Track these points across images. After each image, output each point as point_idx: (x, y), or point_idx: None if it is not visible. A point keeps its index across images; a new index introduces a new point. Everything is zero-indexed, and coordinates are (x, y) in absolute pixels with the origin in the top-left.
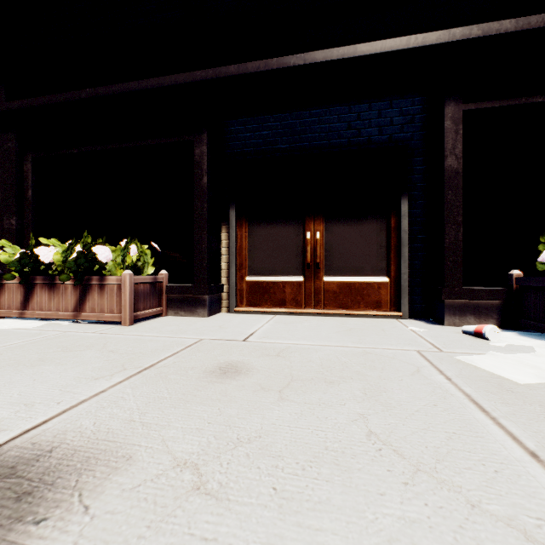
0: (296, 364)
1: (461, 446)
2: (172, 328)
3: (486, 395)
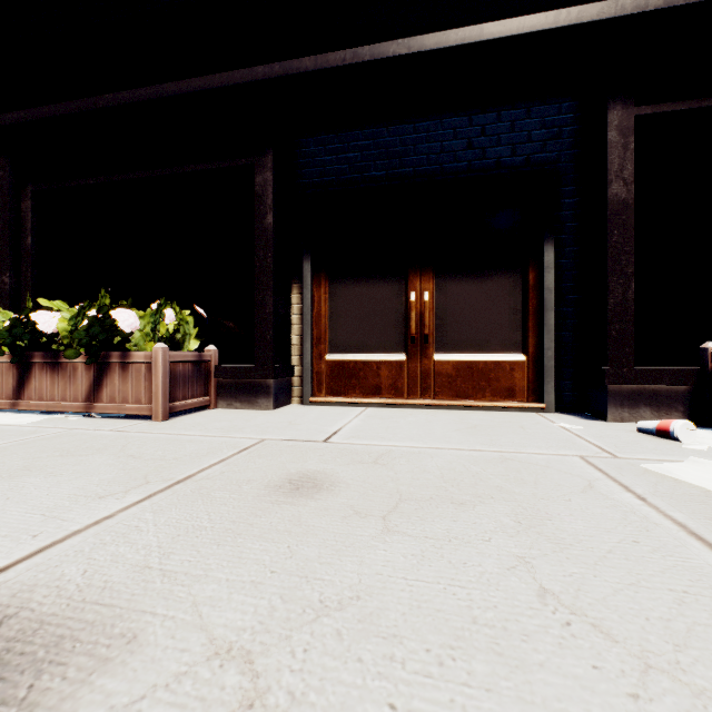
0: (404, 475)
1: (707, 618)
2: (222, 424)
3: (711, 525)
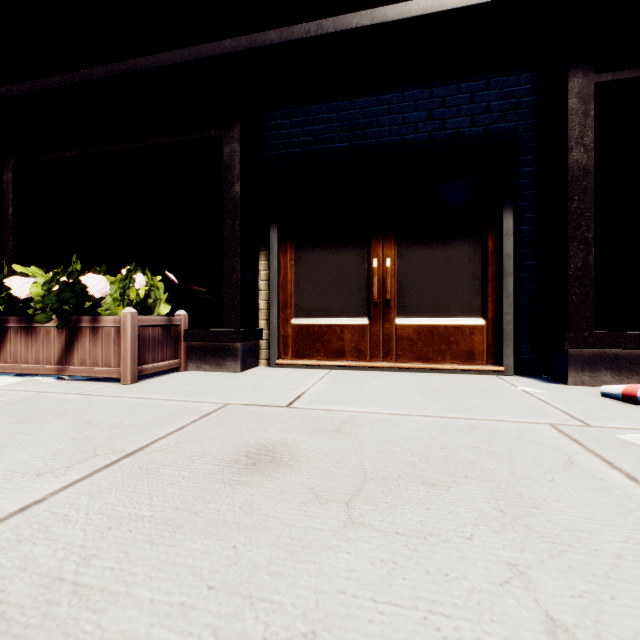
0: (369, 446)
1: None
2: (189, 387)
3: None
